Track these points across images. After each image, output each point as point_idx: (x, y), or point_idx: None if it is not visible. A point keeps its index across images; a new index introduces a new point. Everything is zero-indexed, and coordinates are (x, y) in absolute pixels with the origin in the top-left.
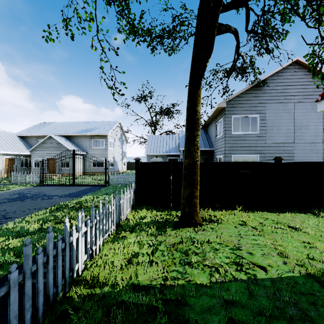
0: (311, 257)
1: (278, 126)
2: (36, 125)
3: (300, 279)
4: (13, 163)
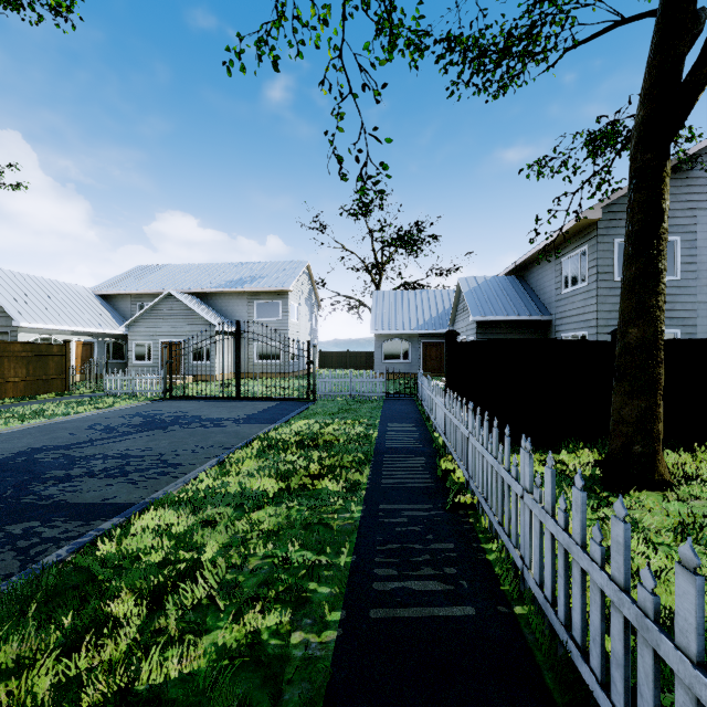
0: None
1: None
2: (129, 272)
3: None
4: (91, 353)
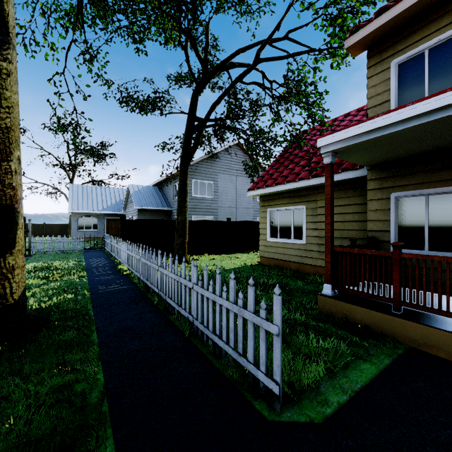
0: (245, 263)
1: (226, 193)
2: None
3: (241, 267)
4: None
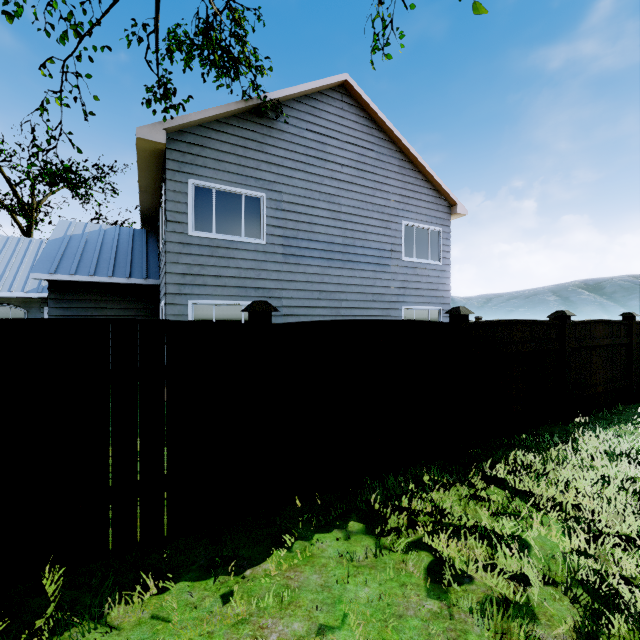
0: None
1: (310, 231)
2: None
3: None
4: None
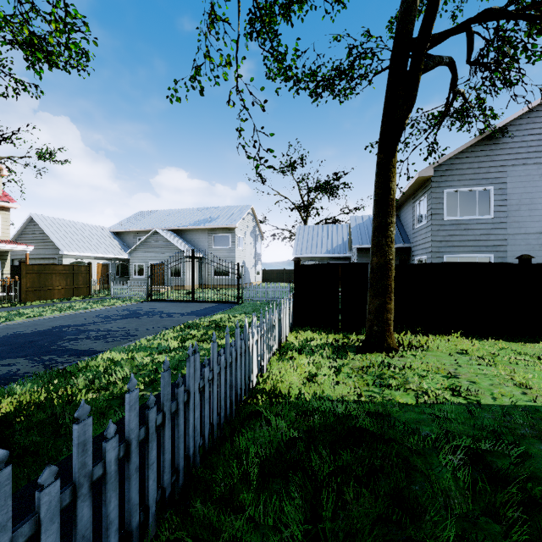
0: None
1: (531, 204)
2: (133, 216)
3: None
4: (107, 271)
